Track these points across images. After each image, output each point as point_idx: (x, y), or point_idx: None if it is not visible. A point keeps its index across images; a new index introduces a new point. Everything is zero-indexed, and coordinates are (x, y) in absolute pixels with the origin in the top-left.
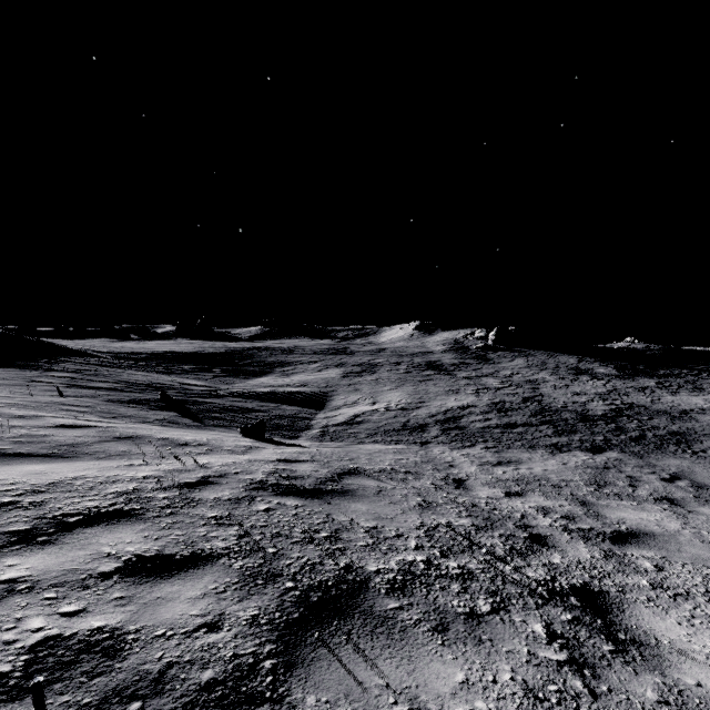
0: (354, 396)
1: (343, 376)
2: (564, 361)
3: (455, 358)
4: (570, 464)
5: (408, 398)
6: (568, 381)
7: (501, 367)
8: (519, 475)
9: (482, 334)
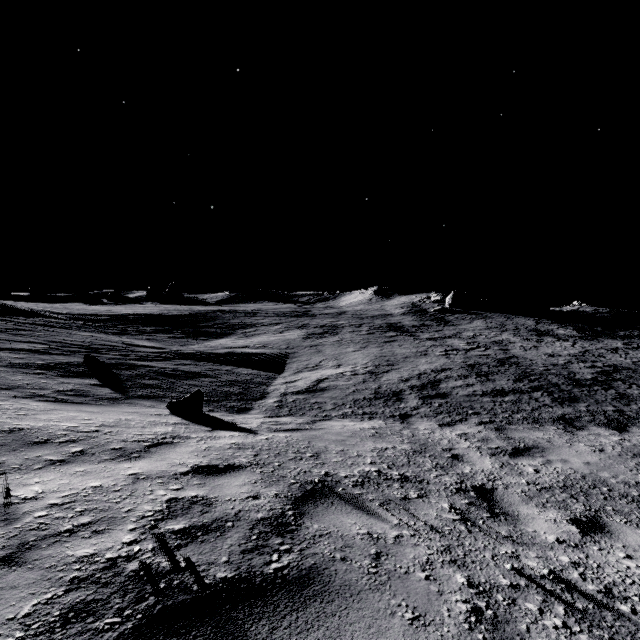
0: (316, 358)
1: (305, 337)
2: (522, 322)
3: (414, 320)
4: (609, 450)
5: (375, 360)
6: (534, 342)
7: (462, 329)
8: (561, 475)
9: (438, 298)
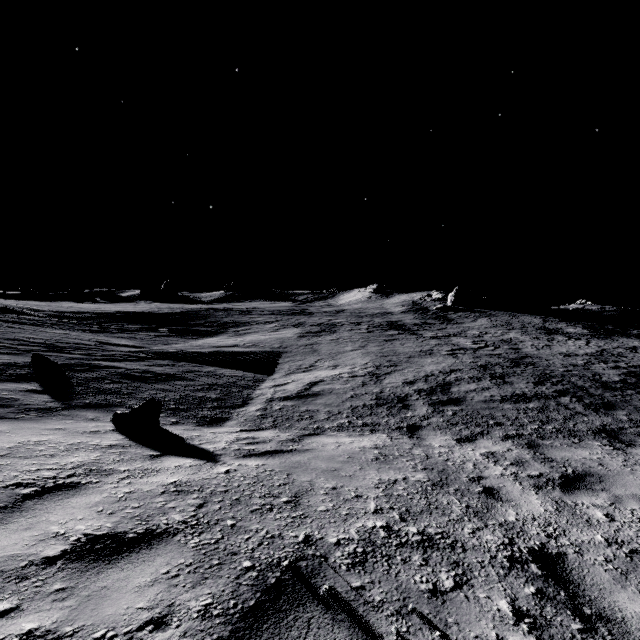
0: (311, 358)
1: (300, 336)
2: (528, 321)
3: (416, 319)
4: None
5: (376, 360)
6: (545, 340)
7: (467, 327)
8: None
9: (439, 296)
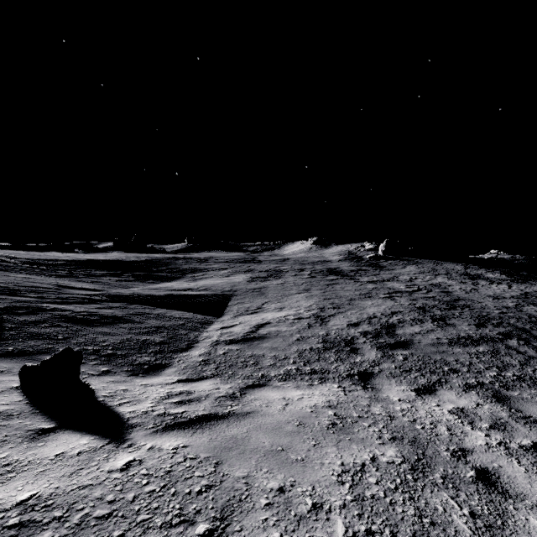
0: (259, 300)
1: (249, 280)
2: (451, 267)
3: (352, 266)
4: None
5: (319, 303)
6: (470, 284)
7: (398, 273)
8: None
9: (371, 246)
